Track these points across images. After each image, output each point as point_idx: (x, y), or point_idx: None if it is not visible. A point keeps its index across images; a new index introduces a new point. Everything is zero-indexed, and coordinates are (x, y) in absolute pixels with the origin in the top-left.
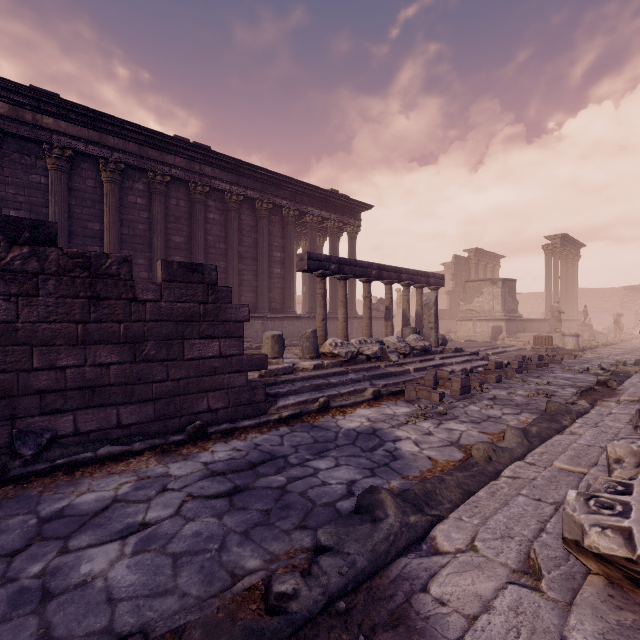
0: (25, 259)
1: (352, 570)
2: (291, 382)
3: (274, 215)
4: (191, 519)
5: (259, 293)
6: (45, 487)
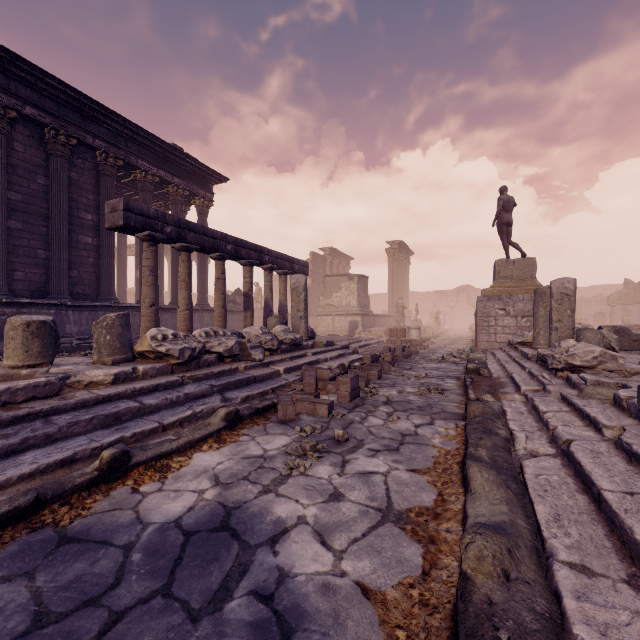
0: None
1: None
2: (45, 416)
3: (81, 158)
4: None
5: (52, 269)
6: None
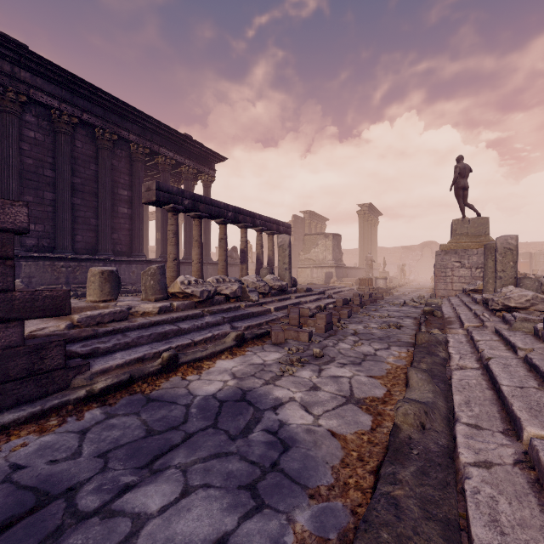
0: None
1: None
2: (122, 332)
3: (120, 149)
4: None
5: (100, 233)
6: None
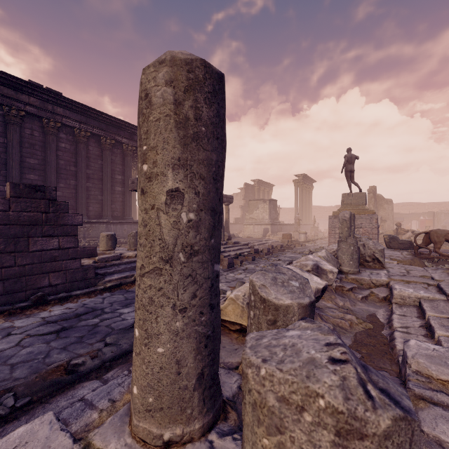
0: None
1: (119, 350)
2: (117, 265)
3: (116, 148)
4: (27, 346)
5: (104, 205)
6: None
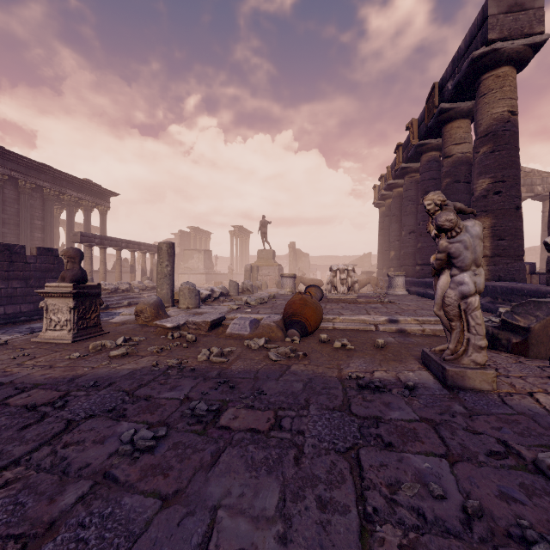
0: None
1: None
2: None
3: (35, 192)
4: None
5: None
6: (10, 327)
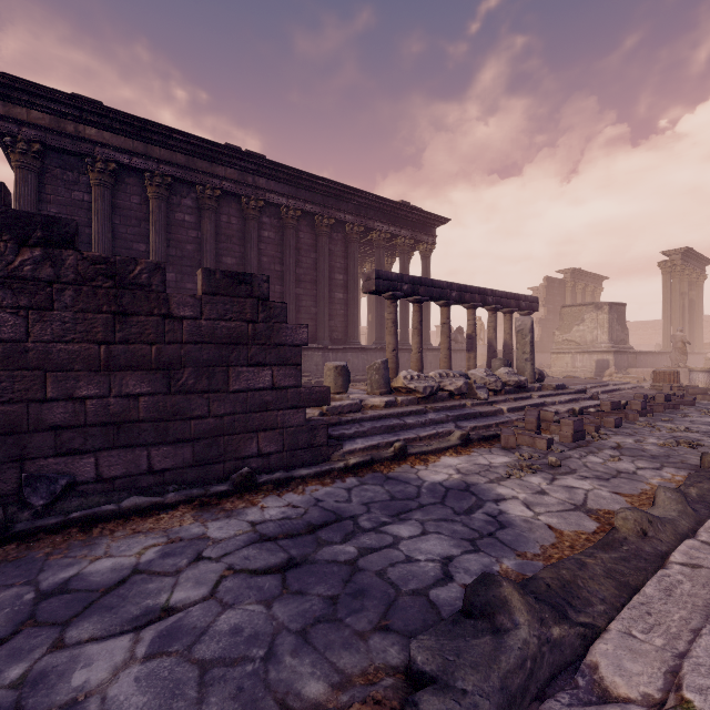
0: (37, 264)
1: None
2: (358, 422)
3: (336, 232)
4: (230, 605)
5: (319, 321)
6: (54, 548)
